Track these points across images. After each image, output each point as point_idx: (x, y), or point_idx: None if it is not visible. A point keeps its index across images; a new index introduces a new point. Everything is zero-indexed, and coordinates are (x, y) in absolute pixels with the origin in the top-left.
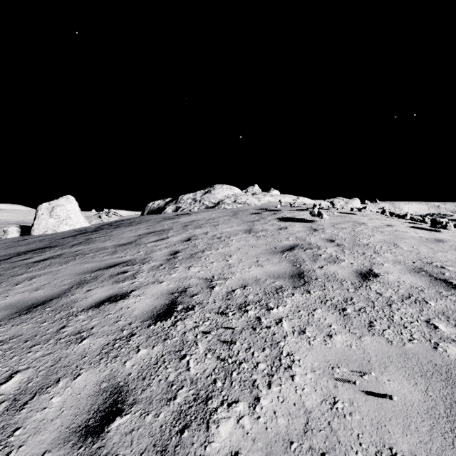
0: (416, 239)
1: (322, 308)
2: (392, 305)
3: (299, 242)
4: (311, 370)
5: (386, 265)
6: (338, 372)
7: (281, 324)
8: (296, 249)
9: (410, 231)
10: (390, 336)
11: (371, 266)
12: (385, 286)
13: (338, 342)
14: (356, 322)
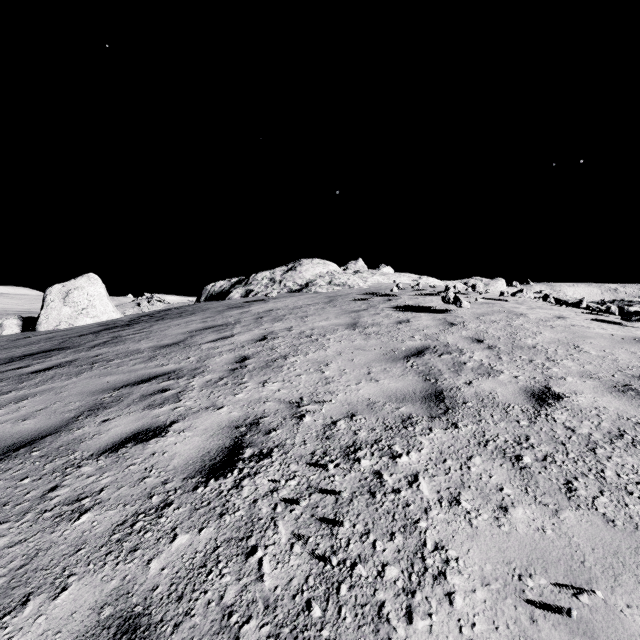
0: (606, 339)
1: (482, 454)
2: (596, 450)
3: (430, 343)
4: (481, 582)
5: (570, 380)
6: (531, 586)
7: (417, 485)
8: (426, 354)
9: (594, 325)
10: (607, 510)
11: (547, 381)
12: (576, 416)
13: (521, 521)
14: (544, 482)
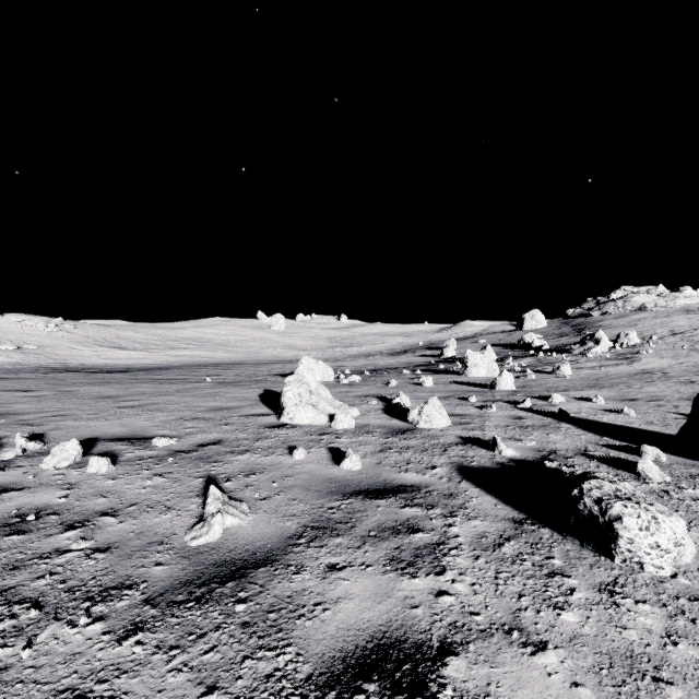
0: None
1: None
2: None
3: None
4: None
5: None
6: None
7: None
8: None
9: None
10: None
11: None
12: None
13: None
14: None
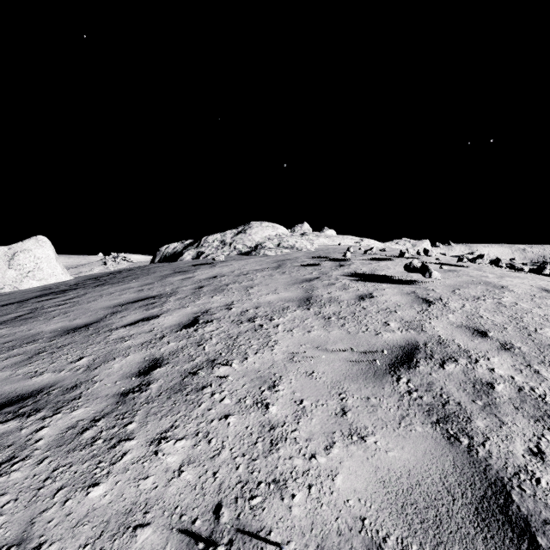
0: None
1: None
2: None
3: (416, 336)
4: None
5: None
6: None
7: None
8: (420, 361)
9: None
10: None
11: None
12: None
13: None
14: None
